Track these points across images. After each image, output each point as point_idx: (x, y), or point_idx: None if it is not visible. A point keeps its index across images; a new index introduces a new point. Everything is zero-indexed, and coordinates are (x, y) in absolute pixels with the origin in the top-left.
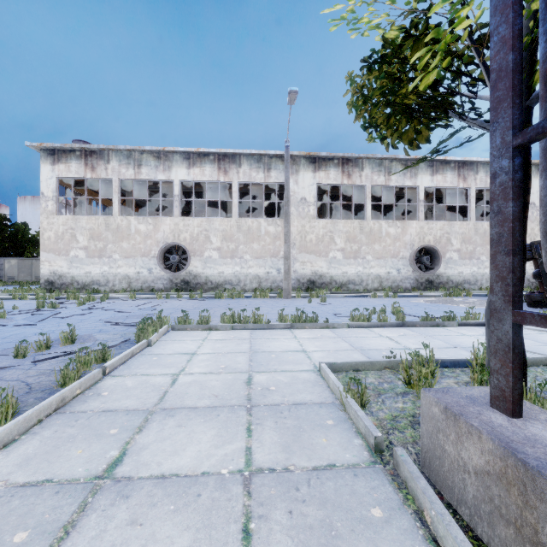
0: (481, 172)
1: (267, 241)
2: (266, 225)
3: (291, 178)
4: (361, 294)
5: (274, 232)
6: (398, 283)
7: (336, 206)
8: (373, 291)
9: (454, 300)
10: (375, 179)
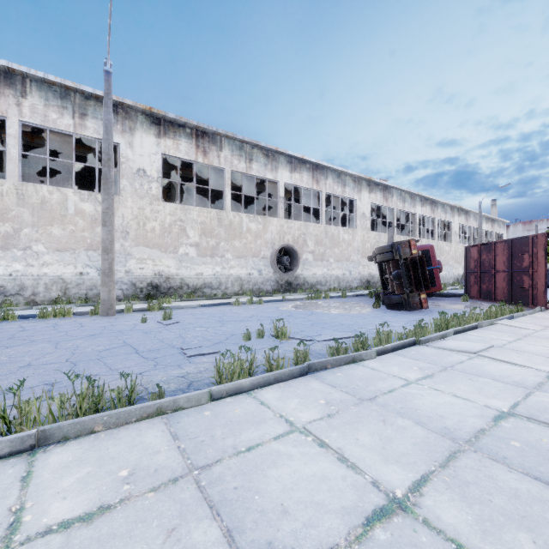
0: (330, 178)
1: (80, 225)
2: (77, 199)
3: (121, 137)
4: (220, 300)
5: (93, 213)
6: (260, 285)
7: (189, 196)
8: (233, 296)
9: (319, 304)
10: (236, 163)
